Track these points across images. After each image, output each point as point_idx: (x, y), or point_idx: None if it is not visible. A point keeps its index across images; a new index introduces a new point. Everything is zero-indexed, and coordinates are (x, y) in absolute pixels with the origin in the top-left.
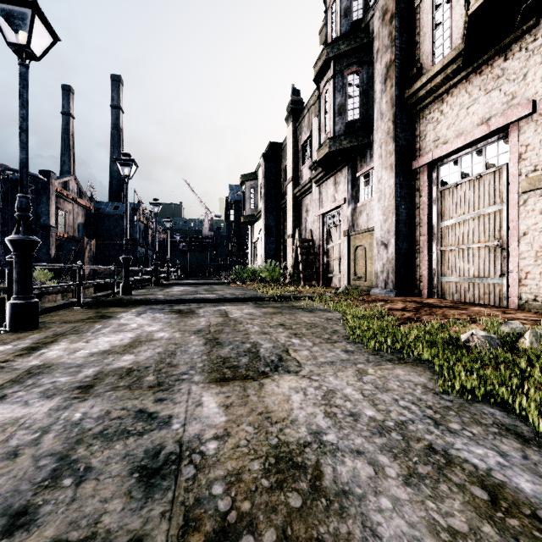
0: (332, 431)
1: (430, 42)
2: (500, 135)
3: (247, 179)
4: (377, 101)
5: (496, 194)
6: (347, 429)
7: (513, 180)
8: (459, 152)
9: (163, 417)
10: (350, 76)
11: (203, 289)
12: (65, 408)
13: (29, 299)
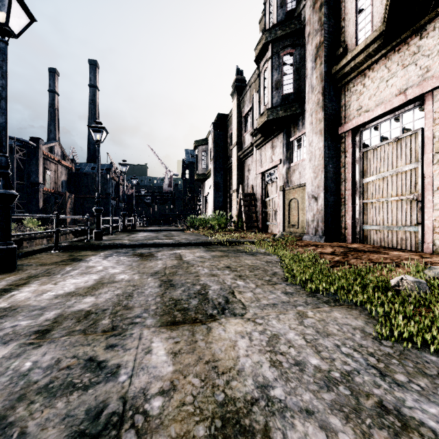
0: (279, 384)
1: (354, 26)
2: (416, 104)
3: (200, 144)
4: (308, 76)
5: (412, 154)
6: (294, 382)
7: (428, 142)
8: (379, 118)
9: (111, 366)
10: (285, 57)
11: (163, 234)
12: (17, 356)
13: (7, 245)
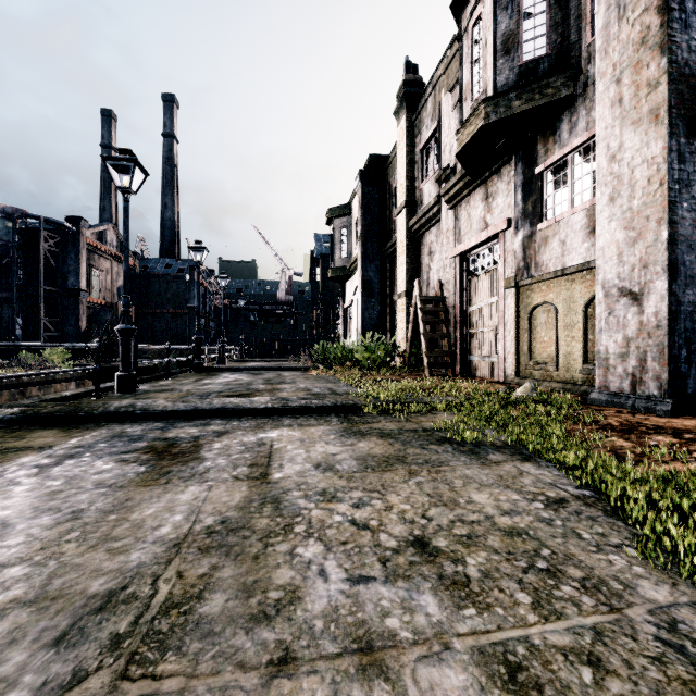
0: None
1: None
2: None
3: (337, 214)
4: None
5: None
6: None
7: None
8: None
9: None
10: None
11: (264, 379)
12: None
13: None
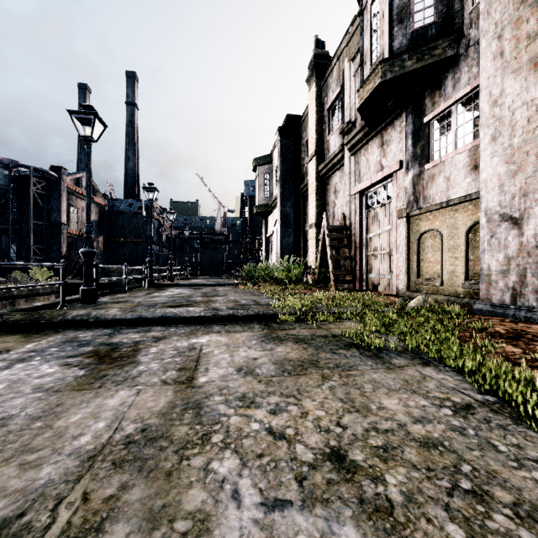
0: None
1: None
2: None
3: (261, 163)
4: None
5: None
6: None
7: None
8: None
9: None
10: None
11: (202, 292)
12: None
13: None
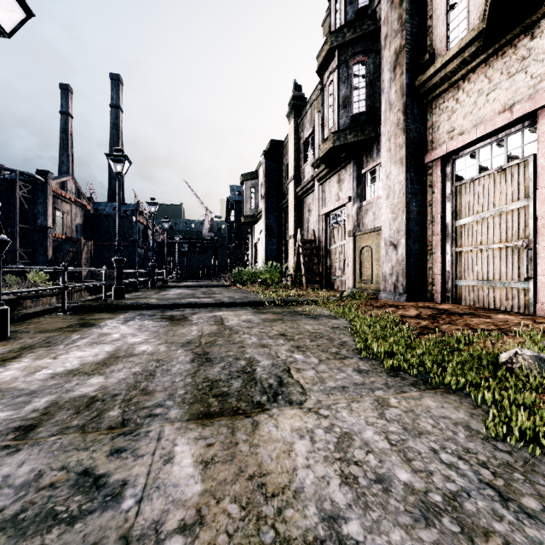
0: (354, 514)
1: (444, 25)
2: (526, 123)
3: (248, 178)
4: (385, 90)
5: (521, 188)
6: (376, 510)
7: (542, 173)
8: (477, 143)
9: (113, 484)
10: (355, 66)
11: (201, 292)
12: None
13: None
